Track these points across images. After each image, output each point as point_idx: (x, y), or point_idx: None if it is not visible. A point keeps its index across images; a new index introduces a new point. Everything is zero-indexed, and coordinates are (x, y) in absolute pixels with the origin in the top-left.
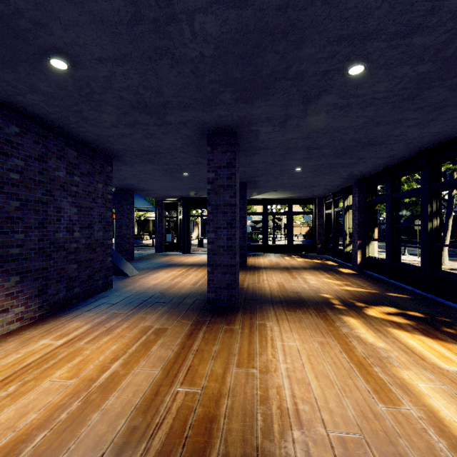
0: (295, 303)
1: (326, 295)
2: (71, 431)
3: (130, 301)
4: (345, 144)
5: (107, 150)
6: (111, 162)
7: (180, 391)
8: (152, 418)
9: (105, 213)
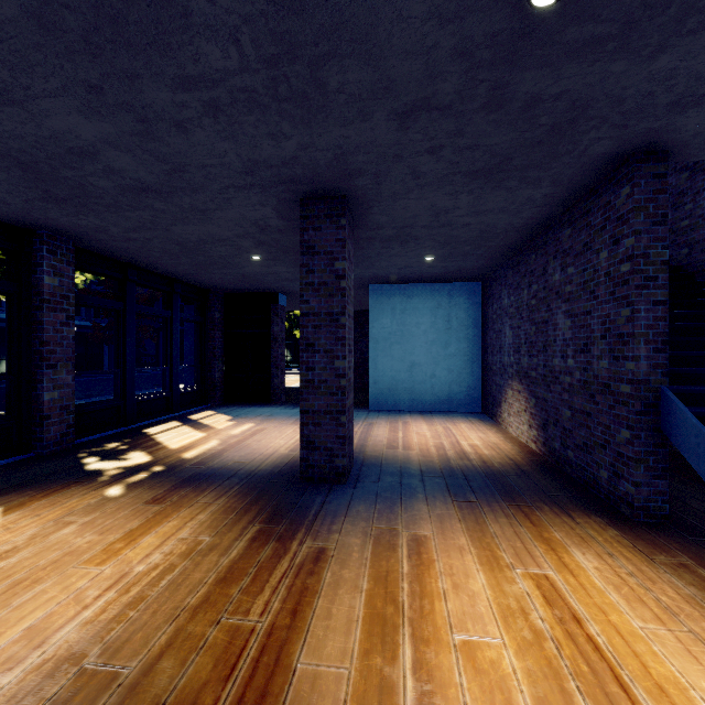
0: (211, 474)
1: (112, 491)
2: (392, 426)
3: (490, 478)
4: (106, 199)
5: (579, 182)
6: (631, 169)
7: (357, 430)
8: (365, 427)
9: (615, 315)
